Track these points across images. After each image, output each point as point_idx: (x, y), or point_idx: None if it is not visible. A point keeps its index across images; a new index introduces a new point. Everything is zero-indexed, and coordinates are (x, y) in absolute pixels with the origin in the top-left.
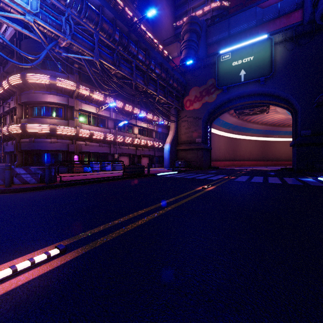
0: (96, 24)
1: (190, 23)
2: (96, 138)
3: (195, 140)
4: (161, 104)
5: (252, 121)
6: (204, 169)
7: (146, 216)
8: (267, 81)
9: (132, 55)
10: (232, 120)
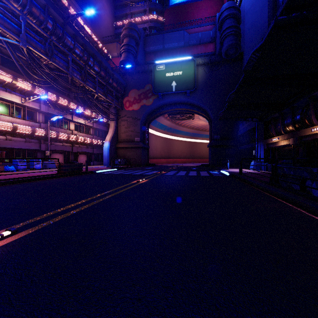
0: (22, 6)
1: (129, 29)
2: (21, 132)
3: (134, 138)
4: (100, 101)
5: (183, 125)
6: (142, 166)
7: (86, 204)
8: (191, 93)
9: (68, 48)
10: (167, 122)
